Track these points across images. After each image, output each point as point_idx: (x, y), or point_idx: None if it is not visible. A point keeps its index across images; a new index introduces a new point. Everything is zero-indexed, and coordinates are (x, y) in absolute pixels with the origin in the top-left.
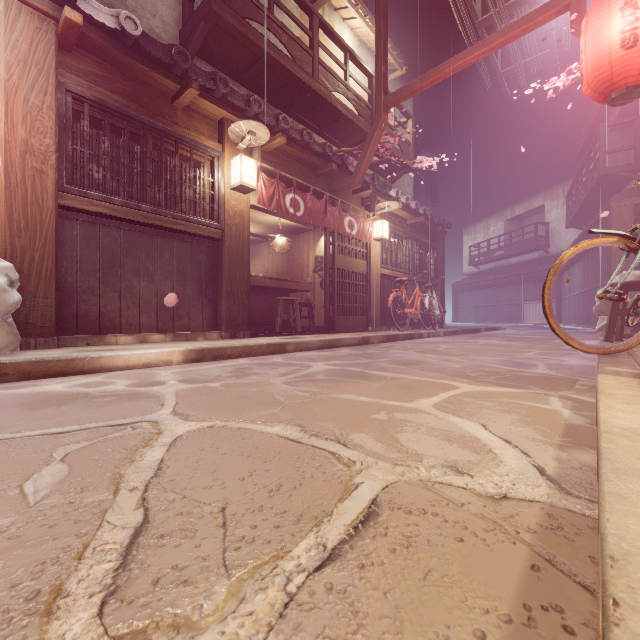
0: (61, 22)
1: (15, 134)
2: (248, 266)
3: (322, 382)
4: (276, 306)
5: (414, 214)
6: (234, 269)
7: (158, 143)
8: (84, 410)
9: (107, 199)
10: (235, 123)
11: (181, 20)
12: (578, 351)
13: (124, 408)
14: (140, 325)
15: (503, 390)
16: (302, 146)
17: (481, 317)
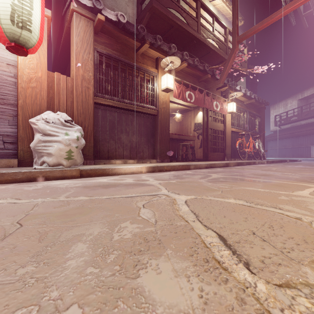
0: (96, 21)
1: (79, 72)
2: (169, 127)
3: (227, 182)
4: (177, 148)
5: (248, 98)
6: (162, 129)
7: (130, 72)
8: (127, 189)
9: (111, 98)
10: (165, 58)
11: (136, 14)
12: None
13: (144, 189)
14: (123, 155)
15: None
16: (193, 67)
17: (282, 154)
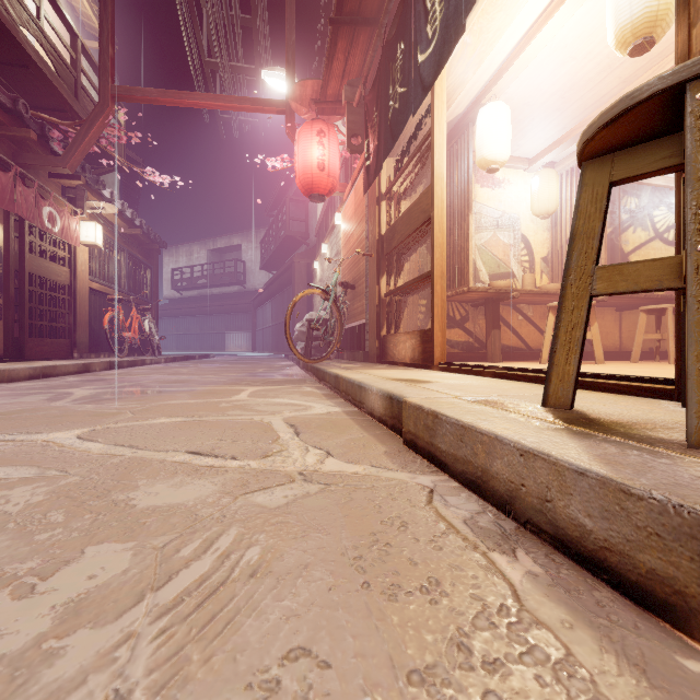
0: None
1: None
2: None
3: (124, 399)
4: None
5: (129, 224)
6: None
7: None
8: None
9: None
10: None
11: None
12: (287, 368)
13: None
14: None
15: (275, 387)
16: None
17: (185, 345)
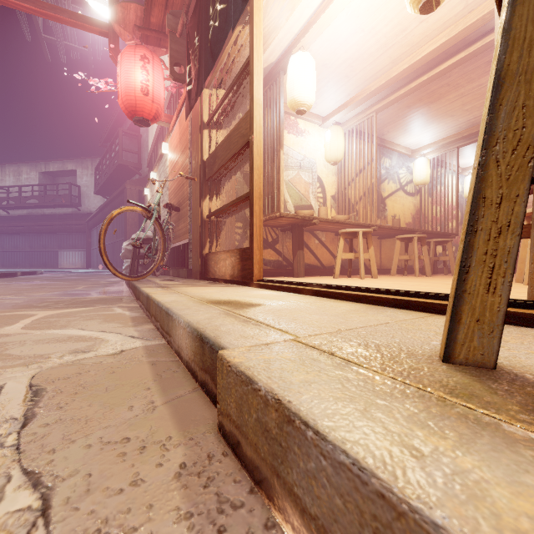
0: None
1: None
2: None
3: None
4: None
5: None
6: None
7: None
8: None
9: None
10: None
11: None
12: (113, 284)
13: None
14: None
15: (78, 310)
16: None
17: (12, 263)
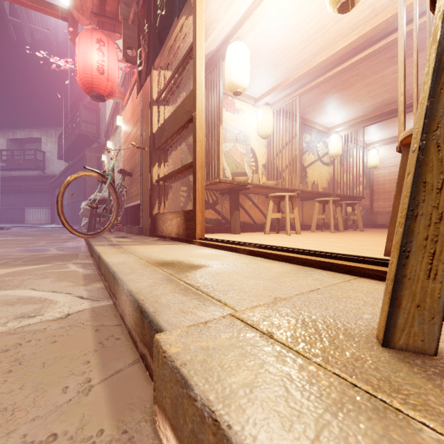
0: None
1: None
2: None
3: None
4: None
5: None
6: None
7: None
8: None
9: None
10: None
11: None
12: (72, 239)
13: None
14: None
15: (34, 267)
16: None
17: None
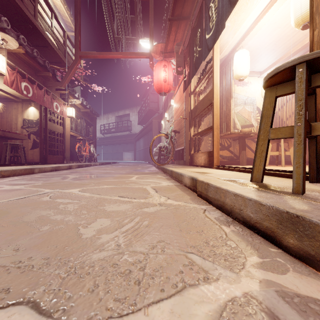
0: None
1: None
2: None
3: (89, 179)
4: None
5: (85, 107)
6: None
7: None
8: None
9: None
10: None
11: None
12: (150, 167)
13: (20, 192)
14: None
15: (146, 175)
16: (30, 56)
17: (106, 158)
